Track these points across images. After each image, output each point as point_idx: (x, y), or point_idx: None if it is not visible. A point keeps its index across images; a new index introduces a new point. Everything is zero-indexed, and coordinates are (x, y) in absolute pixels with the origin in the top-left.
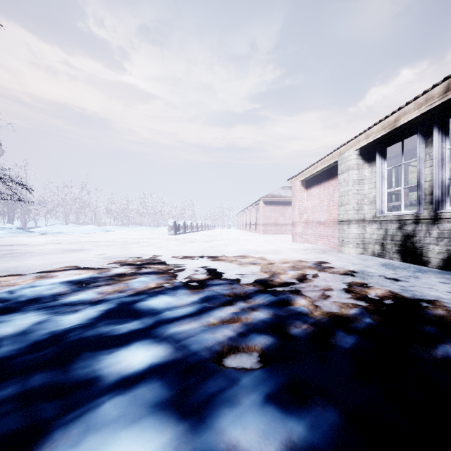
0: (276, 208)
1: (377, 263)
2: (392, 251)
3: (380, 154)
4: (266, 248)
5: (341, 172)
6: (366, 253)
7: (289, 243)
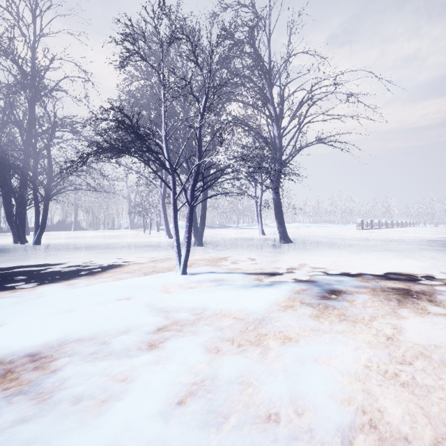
0: None
1: None
2: None
3: None
4: (421, 236)
5: None
6: None
7: None
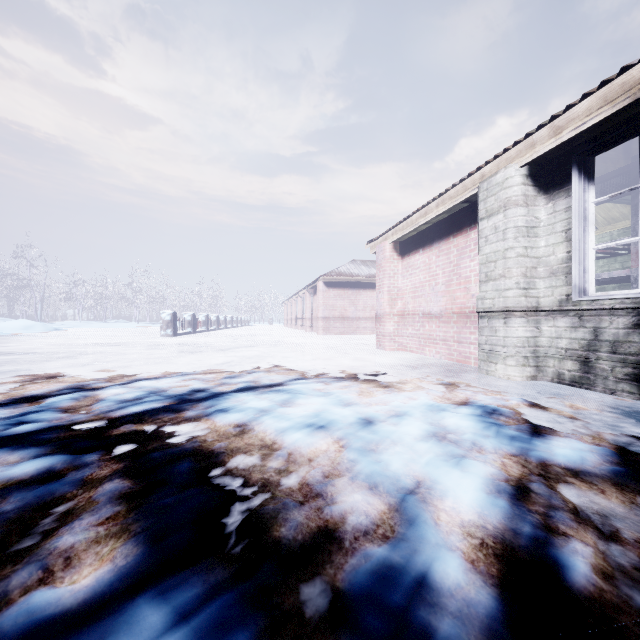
0: (344, 292)
1: (597, 405)
2: (616, 377)
3: (579, 171)
4: (337, 364)
5: (487, 214)
6: (540, 376)
7: (372, 351)
